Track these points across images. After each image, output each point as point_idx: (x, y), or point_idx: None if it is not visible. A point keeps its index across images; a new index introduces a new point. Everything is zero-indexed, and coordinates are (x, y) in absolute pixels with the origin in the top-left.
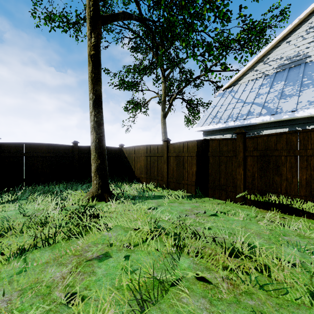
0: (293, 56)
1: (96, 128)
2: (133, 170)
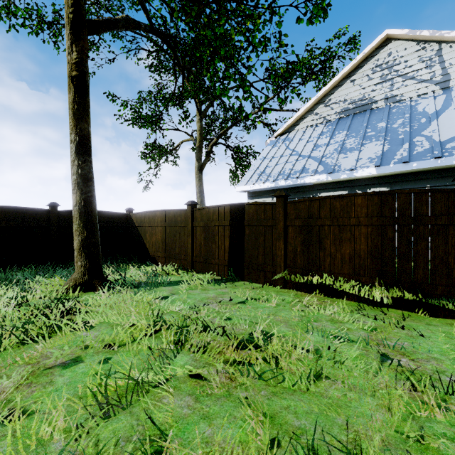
0: (358, 100)
1: (81, 185)
2: (146, 247)
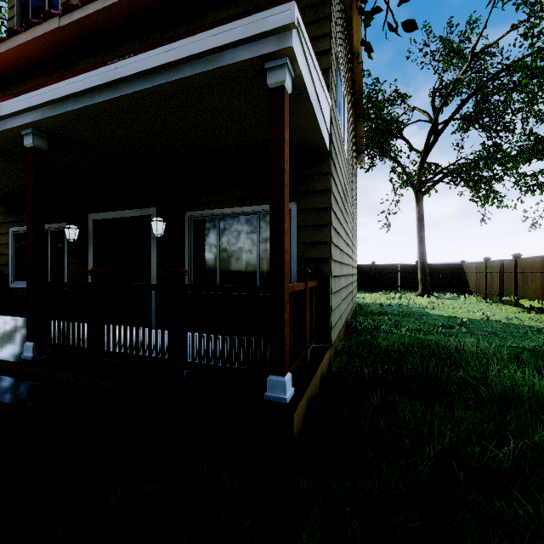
0: None
1: (420, 257)
2: (469, 285)
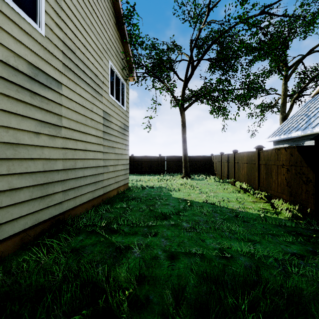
0: None
1: (183, 151)
2: (214, 170)
